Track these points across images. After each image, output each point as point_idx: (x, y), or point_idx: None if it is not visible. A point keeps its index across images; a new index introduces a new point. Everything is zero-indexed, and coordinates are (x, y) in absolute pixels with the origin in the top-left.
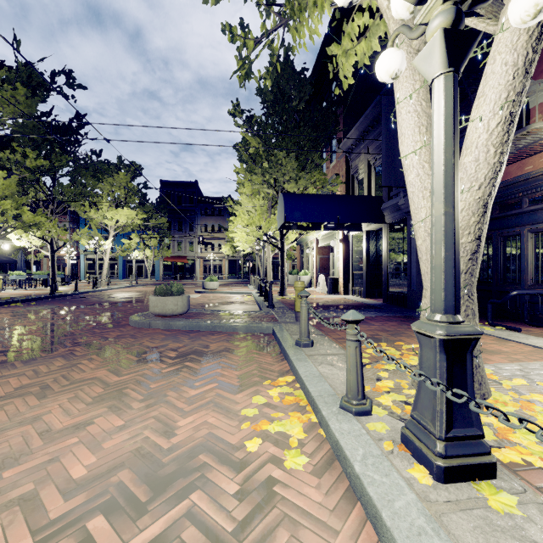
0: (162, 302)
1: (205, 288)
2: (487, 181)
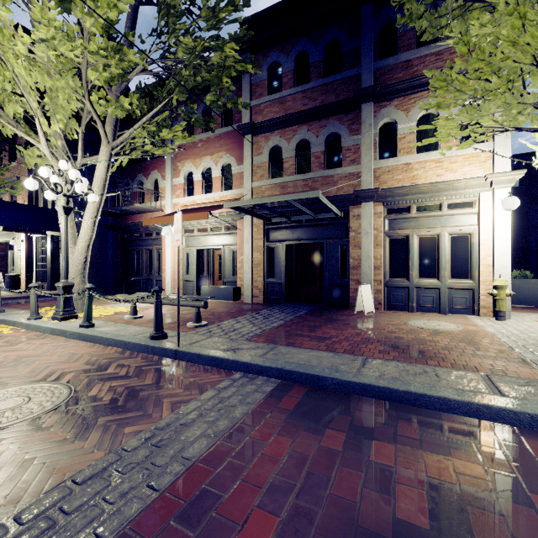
0: None
1: None
2: (88, 240)
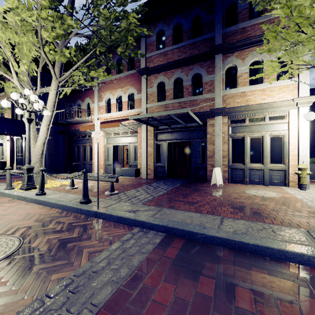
0: None
1: None
2: (44, 139)
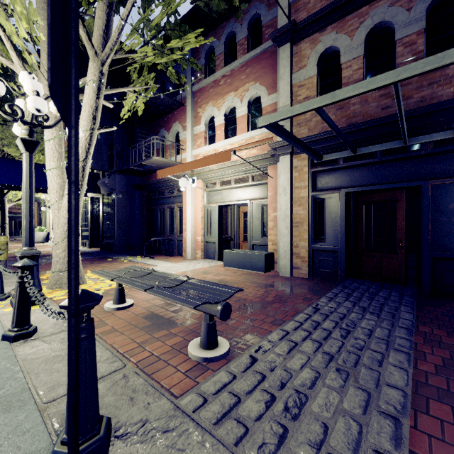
0: None
1: None
2: None
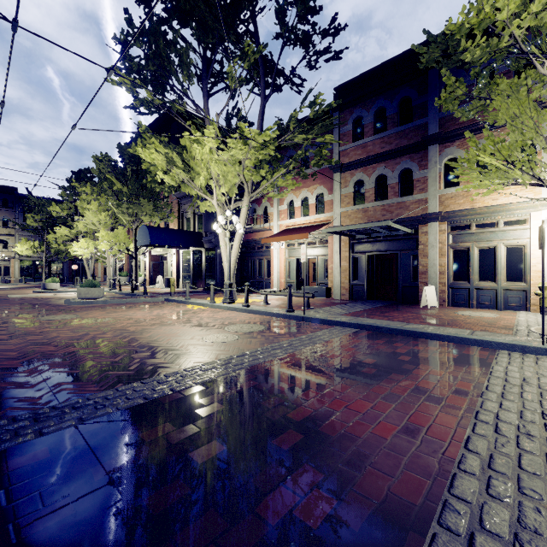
0: (92, 291)
1: (47, 289)
2: (236, 256)
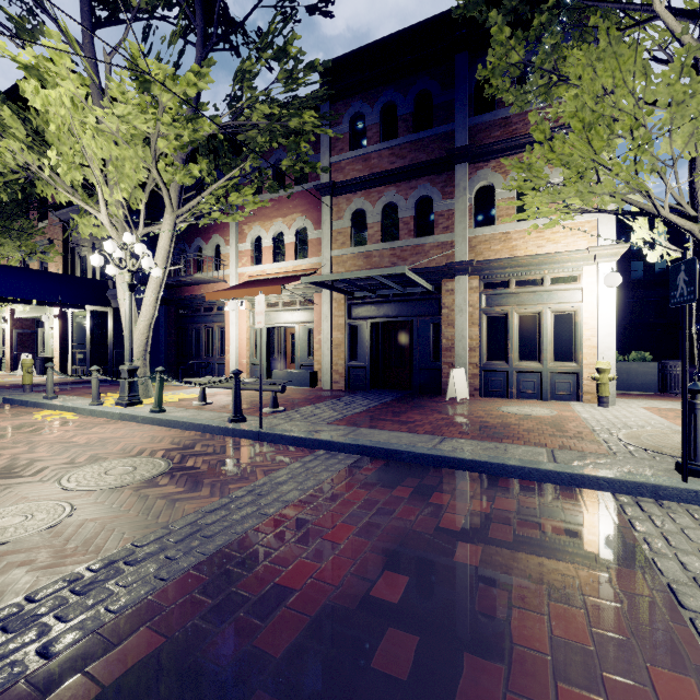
0: None
1: None
2: (150, 319)
